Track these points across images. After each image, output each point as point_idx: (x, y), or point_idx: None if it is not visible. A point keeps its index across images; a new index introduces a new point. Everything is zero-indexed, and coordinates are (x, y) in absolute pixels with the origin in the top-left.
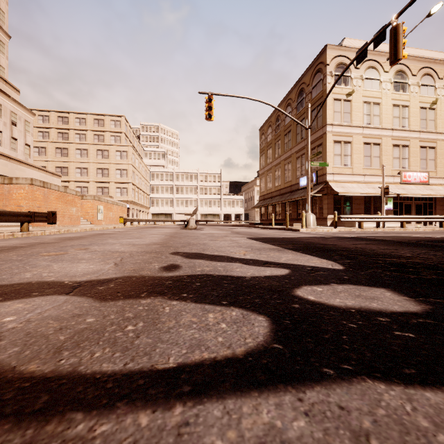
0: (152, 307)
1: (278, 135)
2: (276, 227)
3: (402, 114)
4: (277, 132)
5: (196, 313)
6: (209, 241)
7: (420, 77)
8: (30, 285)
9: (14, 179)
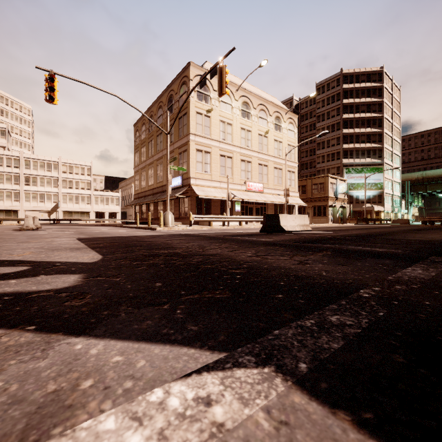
0: None
1: (151, 135)
2: (139, 227)
3: (247, 137)
4: (151, 132)
5: None
6: (12, 244)
7: (259, 111)
8: None
9: None
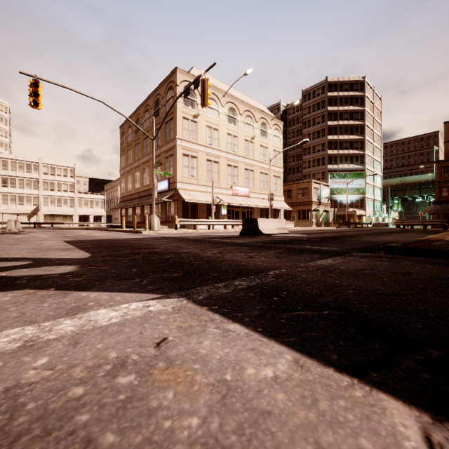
0: None
1: (138, 138)
2: (124, 230)
3: (233, 142)
4: (137, 135)
5: None
6: (3, 246)
7: (245, 117)
8: None
9: None
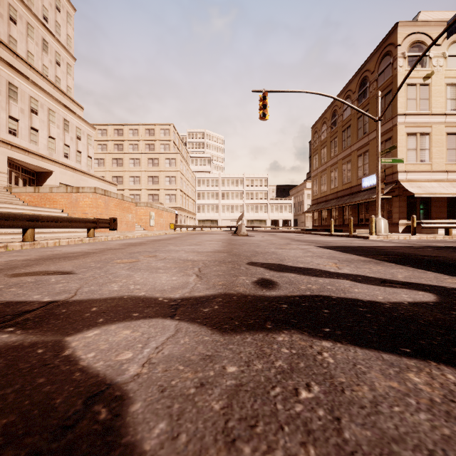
0: (302, 351)
1: (334, 132)
2: (337, 234)
3: None
4: (334, 129)
5: (384, 371)
6: (276, 250)
7: None
8: (123, 301)
9: (80, 188)
